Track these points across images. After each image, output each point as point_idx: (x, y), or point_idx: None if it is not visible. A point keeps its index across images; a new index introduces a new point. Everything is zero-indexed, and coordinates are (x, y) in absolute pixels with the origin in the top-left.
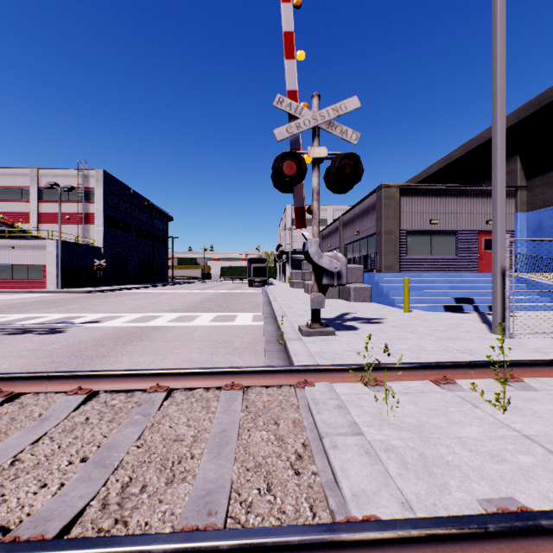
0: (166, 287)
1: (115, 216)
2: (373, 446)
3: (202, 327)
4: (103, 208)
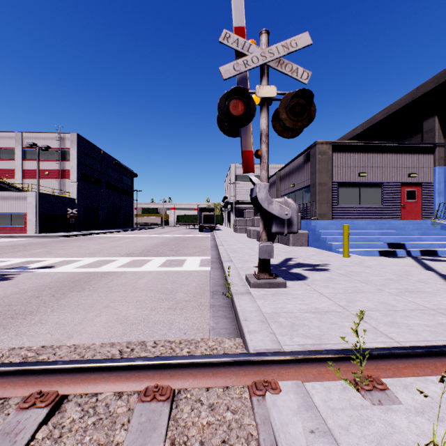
0: (130, 232)
1: (87, 172)
2: None
3: (150, 272)
4: (77, 166)
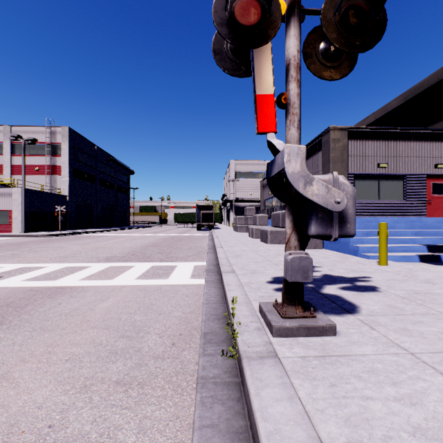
0: (125, 230)
1: (80, 168)
2: None
3: (121, 289)
4: (68, 161)
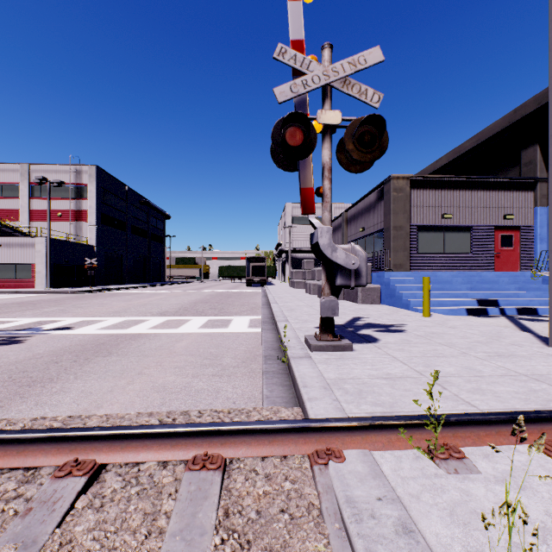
0: (162, 287)
1: (109, 213)
2: None
3: (189, 335)
4: (96, 205)
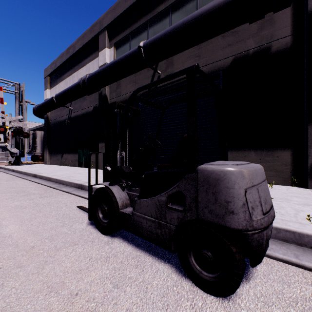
0: None
1: None
2: None
3: None
4: None
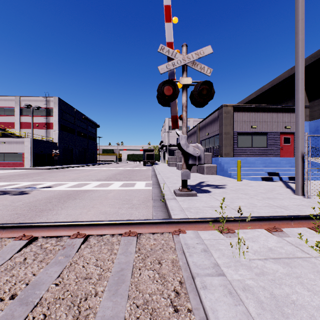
0: (95, 166)
1: (65, 124)
2: (233, 285)
3: (114, 190)
4: (58, 120)
